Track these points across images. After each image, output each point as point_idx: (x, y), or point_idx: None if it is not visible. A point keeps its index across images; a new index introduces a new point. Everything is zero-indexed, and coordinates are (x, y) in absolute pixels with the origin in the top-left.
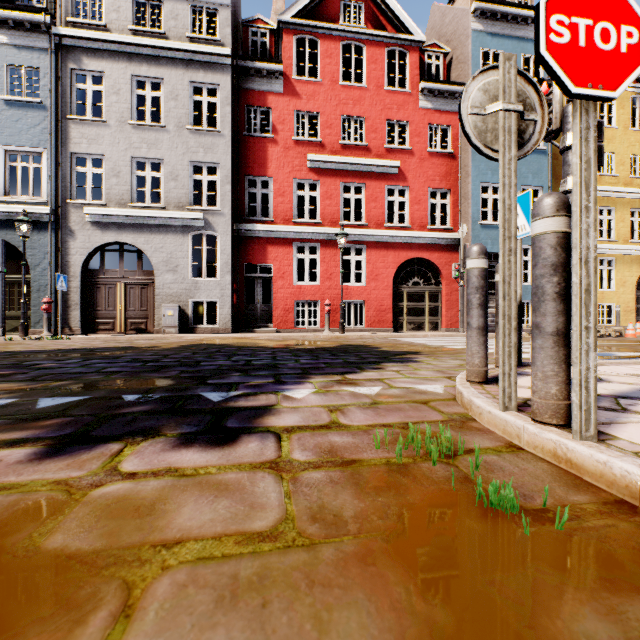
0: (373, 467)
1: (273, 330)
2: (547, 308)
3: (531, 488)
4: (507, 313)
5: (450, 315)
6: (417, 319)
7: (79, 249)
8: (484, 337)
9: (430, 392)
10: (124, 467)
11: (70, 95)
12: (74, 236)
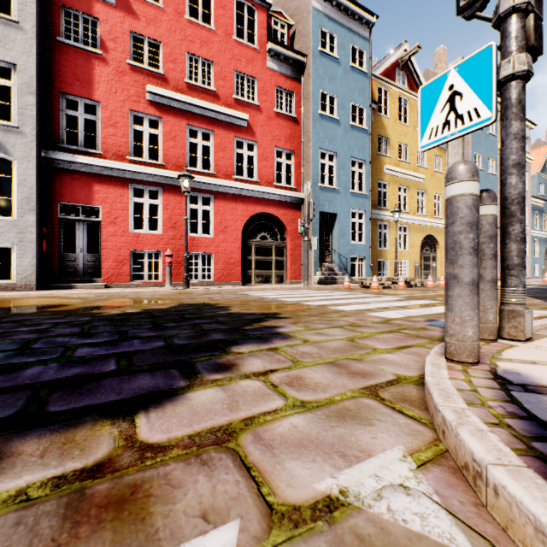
0: None
1: (101, 285)
2: None
3: None
4: None
5: (294, 269)
6: (265, 272)
7: None
8: None
9: None
10: None
11: None
12: None
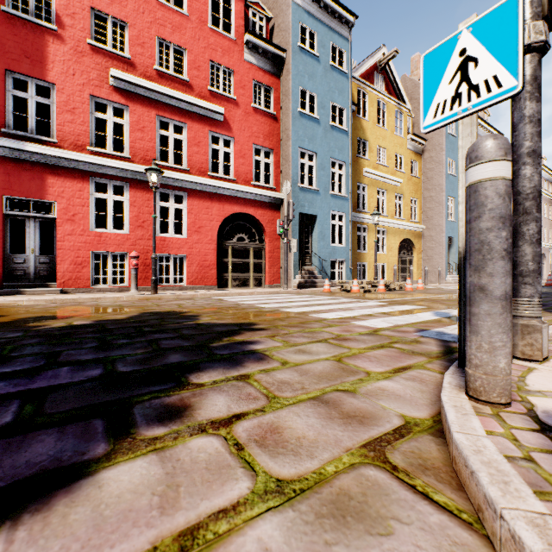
0: None
1: (56, 290)
2: None
3: None
4: None
5: (273, 272)
6: (242, 275)
7: None
8: None
9: None
10: None
11: None
12: None
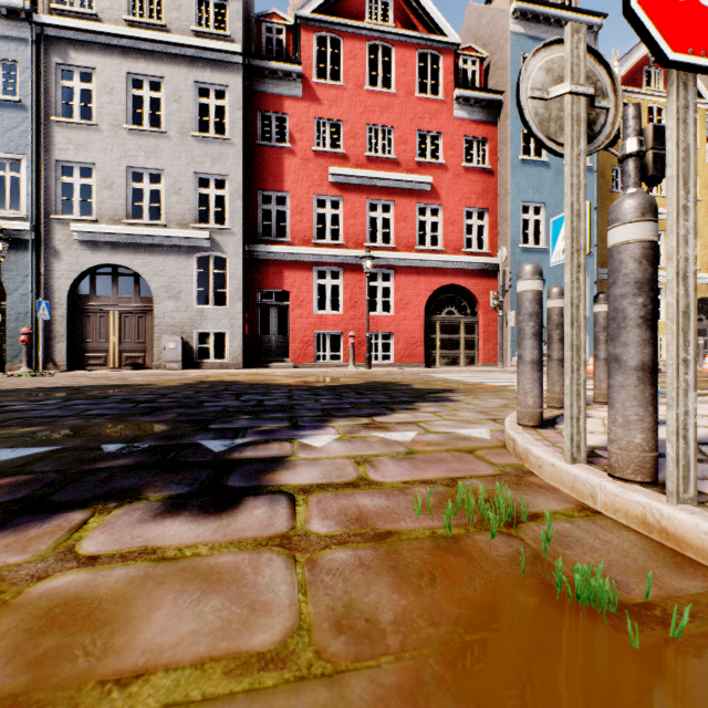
0: (415, 542)
1: (290, 365)
2: (629, 336)
3: (623, 570)
4: (575, 343)
5: (488, 348)
6: (451, 353)
7: (65, 272)
8: (539, 373)
9: (475, 438)
10: (84, 547)
11: (54, 94)
12: (59, 257)
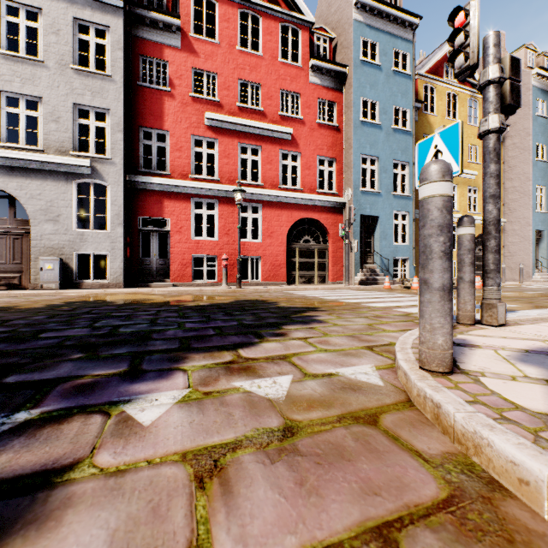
0: None
1: (170, 284)
2: None
3: None
4: None
5: (336, 270)
6: (308, 273)
7: None
8: (450, 302)
9: (365, 385)
10: None
11: None
12: None
